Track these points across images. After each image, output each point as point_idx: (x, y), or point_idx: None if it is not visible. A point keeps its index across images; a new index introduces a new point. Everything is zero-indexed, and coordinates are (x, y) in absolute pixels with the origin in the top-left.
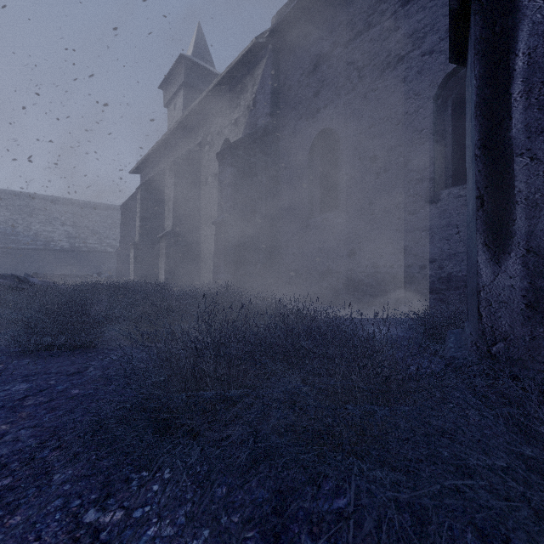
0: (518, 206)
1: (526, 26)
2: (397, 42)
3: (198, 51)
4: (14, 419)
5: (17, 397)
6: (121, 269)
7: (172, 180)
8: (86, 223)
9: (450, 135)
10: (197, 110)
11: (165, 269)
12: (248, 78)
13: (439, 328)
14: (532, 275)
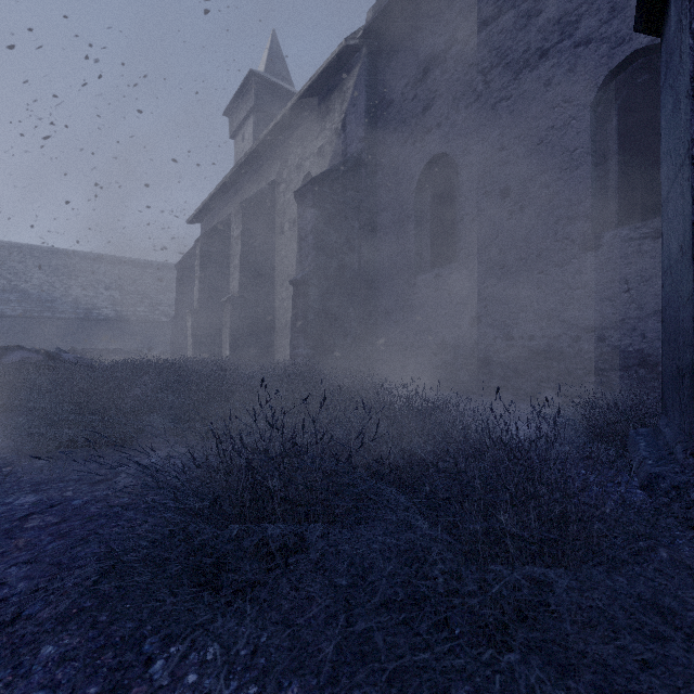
0: None
1: None
2: (538, 32)
3: (272, 66)
4: (7, 549)
5: (18, 515)
6: (176, 342)
7: (238, 229)
8: (135, 287)
9: (616, 155)
10: (270, 139)
11: (230, 343)
12: (336, 93)
13: (612, 425)
14: None
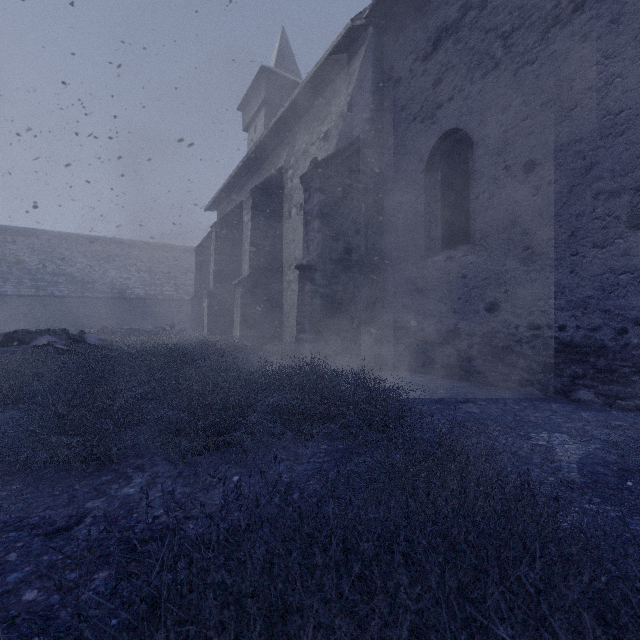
0: None
1: None
2: None
3: (282, 61)
4: None
5: None
6: (195, 320)
7: (248, 215)
8: (162, 269)
9: None
10: (279, 127)
11: (240, 324)
12: (341, 77)
13: None
14: None
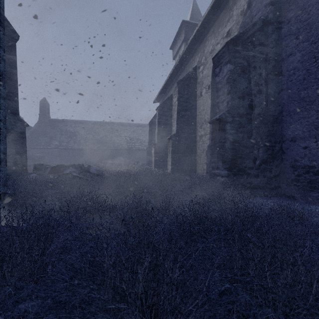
0: None
1: None
2: None
3: (193, 16)
4: None
5: None
6: (149, 159)
7: (176, 97)
8: (135, 135)
9: None
10: (194, 42)
11: (171, 162)
12: None
13: None
14: None
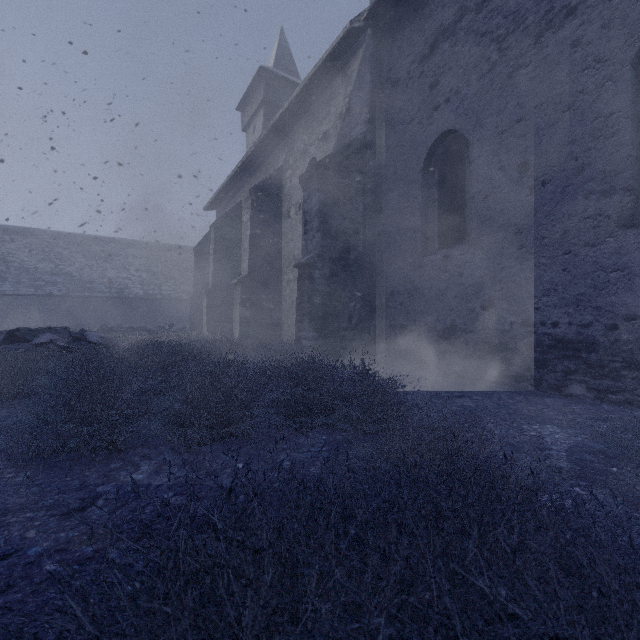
0: None
1: None
2: None
3: (280, 61)
4: None
5: None
6: (194, 319)
7: (248, 214)
8: (160, 268)
9: None
10: (278, 128)
11: (240, 322)
12: (340, 78)
13: None
14: None
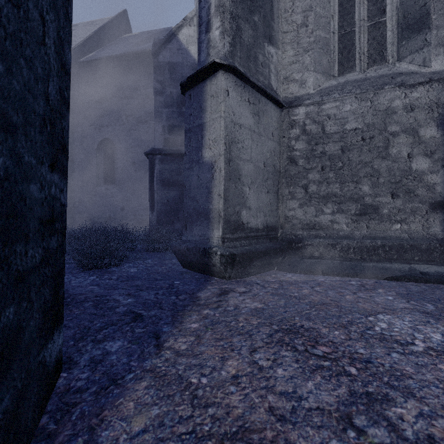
0: (155, 203)
1: (156, 168)
2: (144, 113)
3: None
4: None
5: None
6: None
7: None
8: None
9: None
10: None
11: None
12: None
13: None
14: (158, 216)
